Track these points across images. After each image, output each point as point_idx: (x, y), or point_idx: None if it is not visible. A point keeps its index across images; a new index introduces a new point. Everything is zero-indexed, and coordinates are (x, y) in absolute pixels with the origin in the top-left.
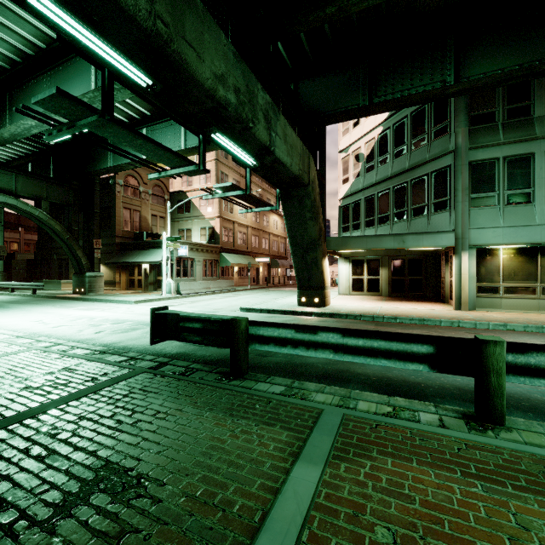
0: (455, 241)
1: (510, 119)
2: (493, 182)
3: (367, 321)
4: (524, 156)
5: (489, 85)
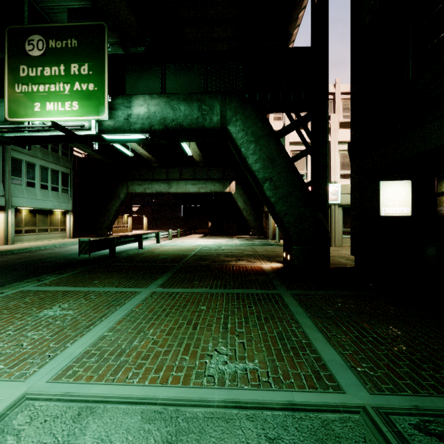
0: (5, 202)
1: None
2: (21, 172)
3: (5, 254)
4: (33, 164)
5: None
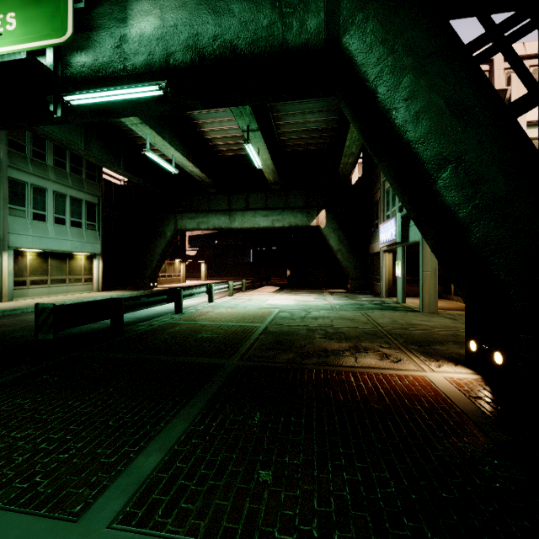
0: None
1: (35, 158)
2: (24, 200)
3: None
4: (43, 188)
5: (44, 136)
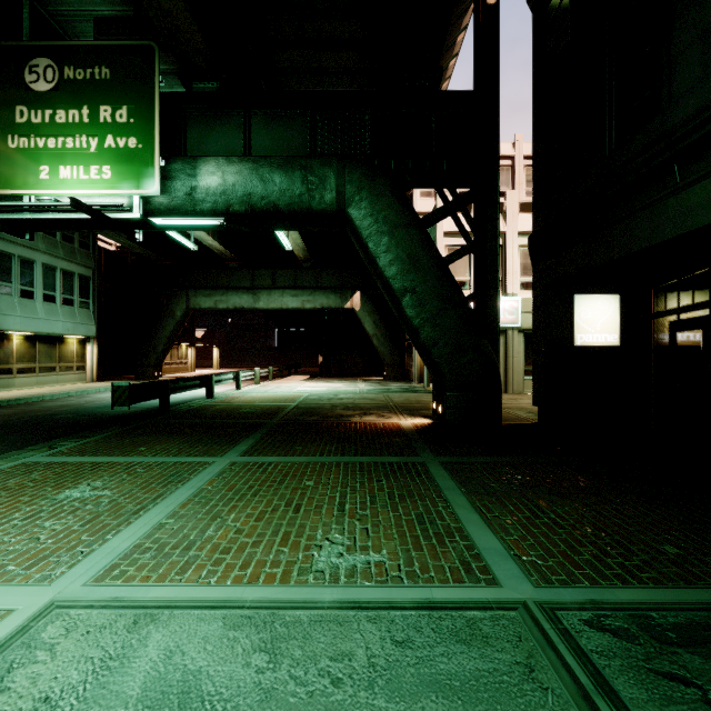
0: None
1: None
2: (11, 275)
3: None
4: (31, 261)
5: None
